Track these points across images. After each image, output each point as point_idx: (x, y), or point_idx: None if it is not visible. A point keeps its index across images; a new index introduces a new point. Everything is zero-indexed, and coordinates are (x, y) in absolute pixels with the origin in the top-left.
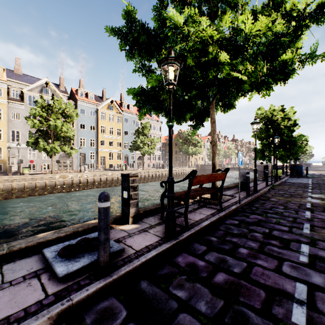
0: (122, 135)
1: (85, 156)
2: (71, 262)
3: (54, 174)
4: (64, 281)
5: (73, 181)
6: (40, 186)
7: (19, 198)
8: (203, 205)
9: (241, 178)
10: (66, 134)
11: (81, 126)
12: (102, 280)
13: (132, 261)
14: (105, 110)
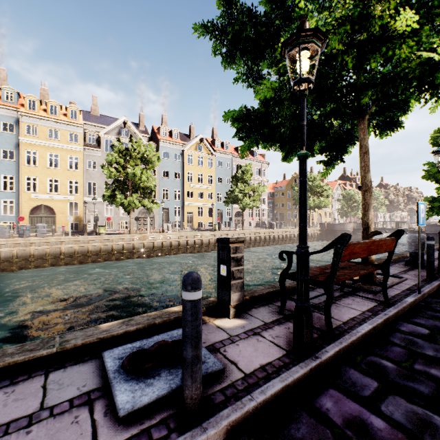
0: (214, 184)
1: (168, 212)
2: (140, 386)
3: (132, 235)
4: (127, 422)
5: (154, 244)
6: (117, 249)
7: (94, 262)
8: (350, 292)
9: (411, 246)
10: (146, 184)
11: (164, 173)
12: (188, 436)
13: (239, 398)
14: (193, 151)
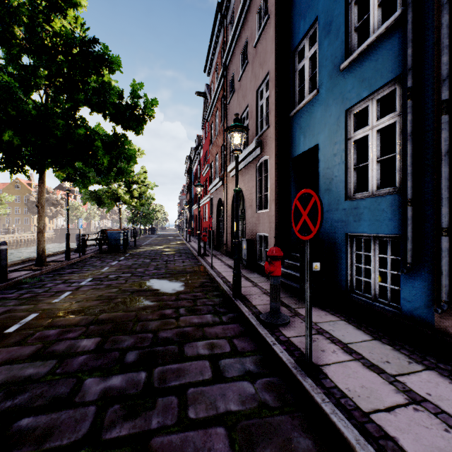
0: None
1: None
2: None
3: None
4: None
5: None
6: None
7: None
8: None
9: None
10: None
11: None
12: None
13: None
14: None
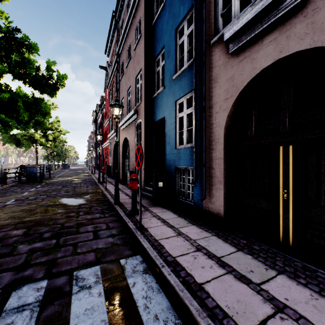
0: None
1: None
2: None
3: None
4: None
5: None
6: None
7: None
8: None
9: None
10: None
11: None
12: None
13: None
14: None
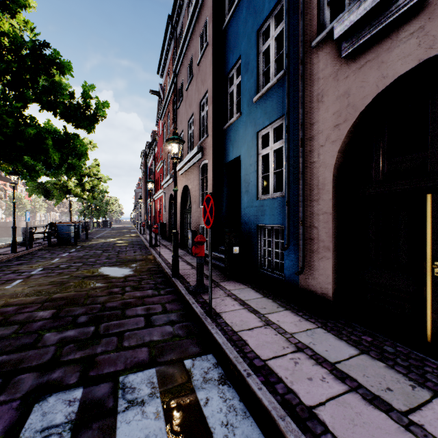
0: None
1: None
2: None
3: None
4: None
5: None
6: None
7: None
8: None
9: None
10: None
11: None
12: None
13: None
14: None
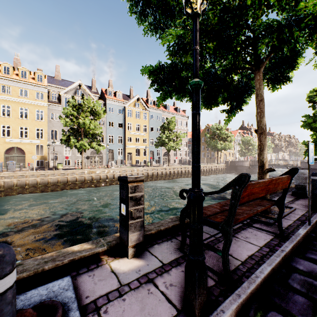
0: (148, 132)
1: (113, 152)
2: None
3: (83, 170)
4: None
5: (101, 176)
6: (71, 180)
7: (53, 191)
8: (248, 224)
9: (297, 180)
10: (95, 131)
11: (110, 124)
12: None
13: None
14: (132, 107)
